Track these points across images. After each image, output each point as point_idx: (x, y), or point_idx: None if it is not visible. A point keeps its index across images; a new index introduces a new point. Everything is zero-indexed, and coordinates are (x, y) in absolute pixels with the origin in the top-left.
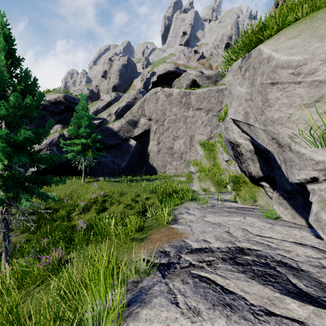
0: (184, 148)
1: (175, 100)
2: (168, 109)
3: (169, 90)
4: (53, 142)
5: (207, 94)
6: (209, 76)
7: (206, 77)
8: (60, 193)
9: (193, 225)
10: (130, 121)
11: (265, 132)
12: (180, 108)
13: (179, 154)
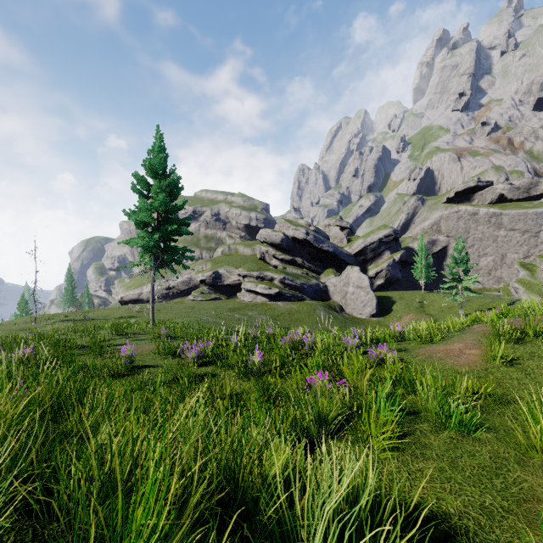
0: (492, 265)
1: (482, 219)
2: (473, 228)
3: (473, 210)
4: (389, 265)
5: (522, 216)
6: (519, 185)
7: (516, 187)
8: (414, 299)
9: None
10: (429, 240)
11: None
12: (488, 228)
13: (486, 270)
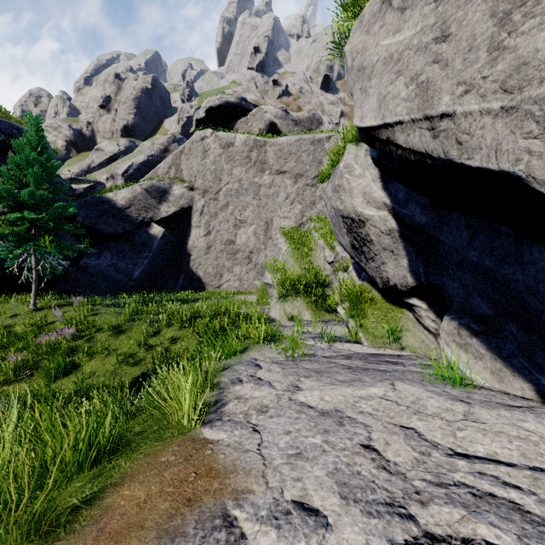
0: (254, 242)
1: (240, 154)
2: (226, 171)
3: (227, 136)
4: None
5: (295, 146)
6: (298, 119)
7: (293, 120)
8: None
9: (267, 425)
10: (152, 189)
11: (509, 115)
12: (247, 170)
13: (246, 252)
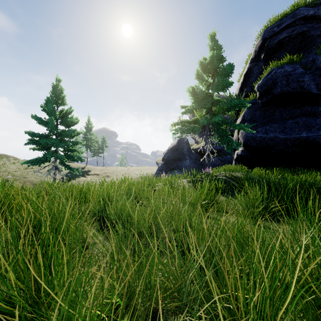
0: None
1: None
2: None
3: None
4: (245, 118)
5: None
6: None
7: None
8: None
9: None
10: None
11: None
12: None
13: None
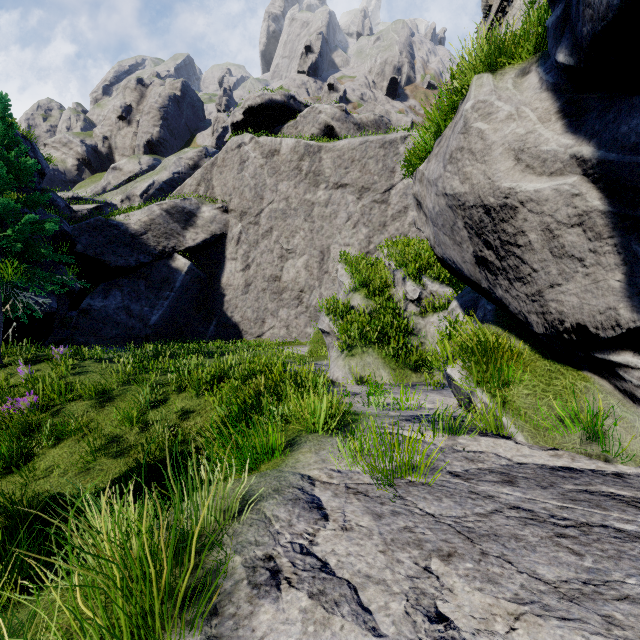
0: (306, 278)
1: (287, 164)
2: (270, 186)
3: (271, 142)
4: None
5: (359, 151)
6: (361, 122)
7: (355, 123)
8: None
9: None
10: (175, 210)
11: None
12: (296, 184)
13: (295, 291)
